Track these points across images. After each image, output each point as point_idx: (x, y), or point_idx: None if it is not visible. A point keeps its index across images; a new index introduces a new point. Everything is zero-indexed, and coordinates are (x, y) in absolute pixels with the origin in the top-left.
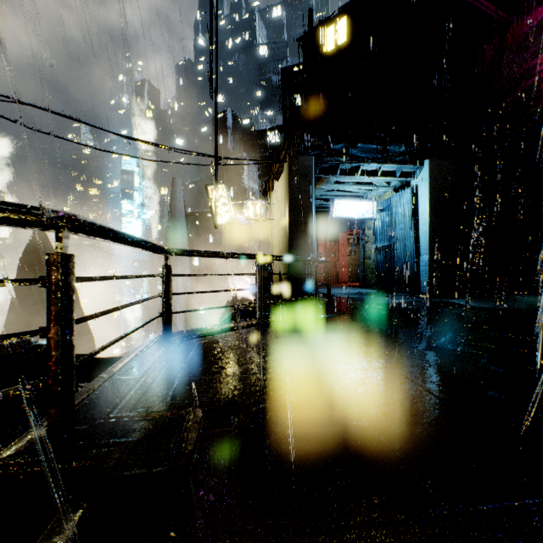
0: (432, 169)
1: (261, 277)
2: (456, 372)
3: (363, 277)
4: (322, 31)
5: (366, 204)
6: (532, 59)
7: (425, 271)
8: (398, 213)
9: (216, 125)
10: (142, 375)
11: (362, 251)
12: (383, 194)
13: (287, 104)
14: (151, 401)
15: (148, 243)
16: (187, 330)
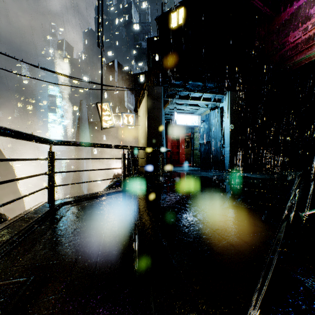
0: (231, 97)
1: (125, 160)
2: (248, 225)
3: (193, 160)
4: (170, 15)
5: (194, 117)
6: (285, 37)
7: (227, 156)
8: (212, 123)
9: (102, 64)
10: (8, 240)
11: (193, 145)
12: (204, 112)
13: (150, 59)
14: (1, 267)
15: (23, 134)
16: (69, 197)
